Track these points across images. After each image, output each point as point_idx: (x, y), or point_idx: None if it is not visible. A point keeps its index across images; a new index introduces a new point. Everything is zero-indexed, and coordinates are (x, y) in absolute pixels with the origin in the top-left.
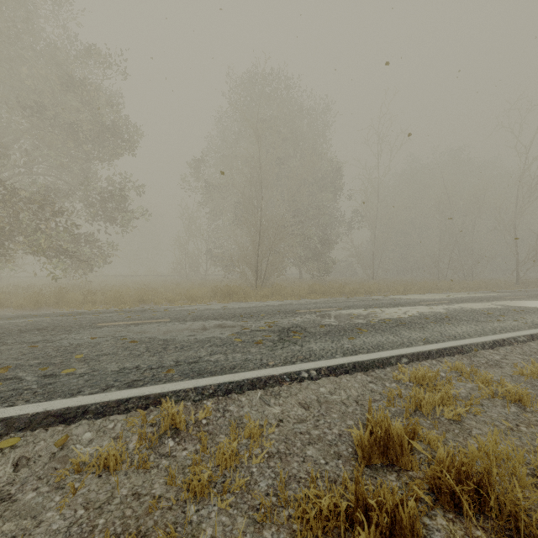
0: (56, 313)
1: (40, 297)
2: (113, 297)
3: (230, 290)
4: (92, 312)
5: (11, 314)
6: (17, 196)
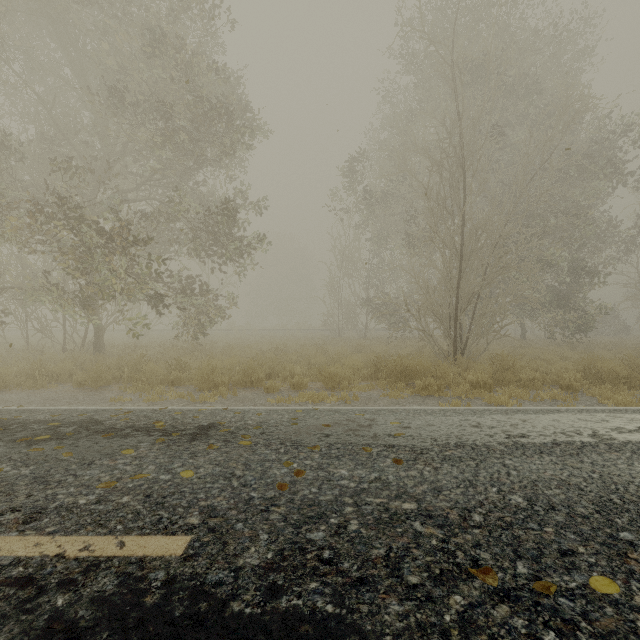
0: (61, 417)
1: (103, 370)
2: (201, 374)
3: (406, 368)
4: (112, 423)
5: (2, 413)
6: (84, 218)
